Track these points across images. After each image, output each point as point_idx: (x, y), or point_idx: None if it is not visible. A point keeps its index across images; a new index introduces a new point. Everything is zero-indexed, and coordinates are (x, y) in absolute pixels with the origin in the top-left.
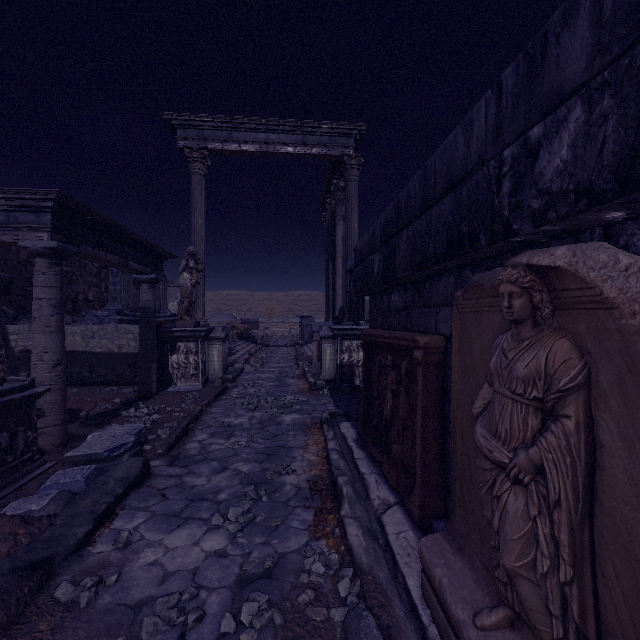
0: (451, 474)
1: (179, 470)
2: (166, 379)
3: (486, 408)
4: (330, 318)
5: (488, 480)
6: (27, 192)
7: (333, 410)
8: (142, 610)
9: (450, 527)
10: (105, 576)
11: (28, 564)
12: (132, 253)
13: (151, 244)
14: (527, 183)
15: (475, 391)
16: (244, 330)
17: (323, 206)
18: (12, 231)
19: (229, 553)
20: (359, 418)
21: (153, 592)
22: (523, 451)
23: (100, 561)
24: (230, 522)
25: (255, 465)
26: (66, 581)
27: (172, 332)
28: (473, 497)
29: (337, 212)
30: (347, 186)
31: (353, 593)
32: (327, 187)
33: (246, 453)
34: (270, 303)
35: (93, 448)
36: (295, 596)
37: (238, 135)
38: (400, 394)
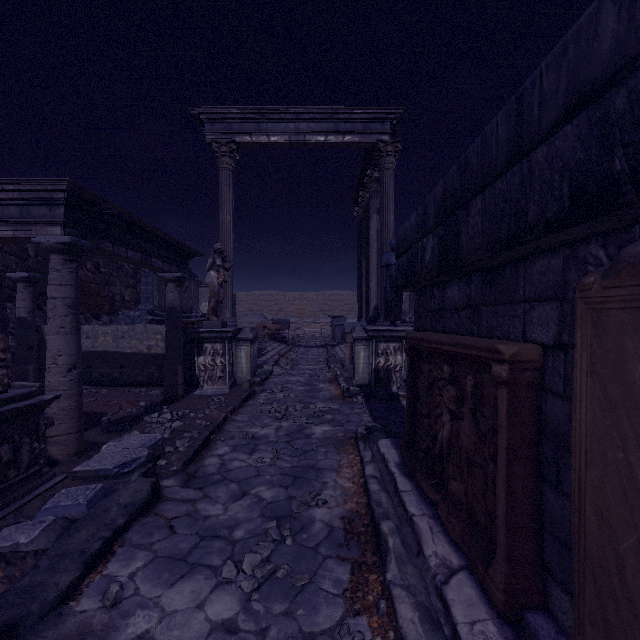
0: (573, 567)
1: (193, 493)
2: (194, 381)
3: None
4: (363, 318)
5: None
6: (38, 182)
7: (370, 424)
8: None
9: None
10: None
11: None
12: (156, 250)
13: (175, 241)
14: None
15: (636, 445)
16: (275, 330)
17: (355, 201)
18: (26, 226)
19: (240, 627)
20: (400, 434)
21: None
22: None
23: (81, 625)
24: (245, 575)
25: (279, 491)
26: None
27: (198, 333)
28: (632, 628)
29: (371, 205)
30: (382, 175)
31: None
32: (360, 180)
33: (270, 474)
34: (301, 303)
35: (103, 462)
36: None
37: (267, 126)
38: (463, 418)
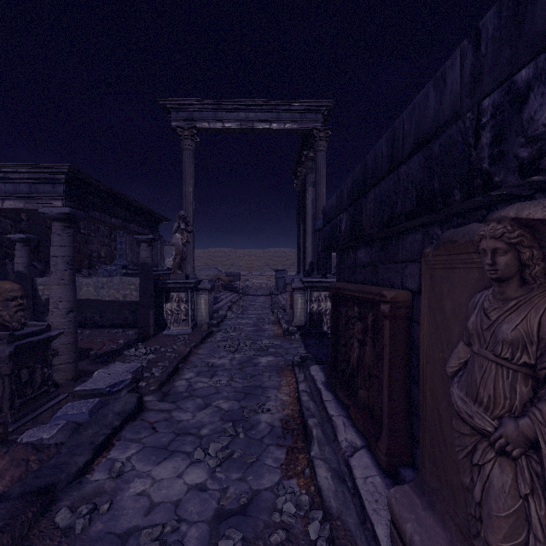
0: (420, 427)
1: (168, 405)
2: (162, 323)
3: (462, 368)
4: (301, 272)
5: (467, 445)
6: (45, 167)
7: (304, 354)
8: (129, 540)
9: (419, 480)
10: (99, 504)
11: (34, 489)
12: (133, 217)
13: (148, 209)
14: (513, 131)
15: (447, 348)
16: (228, 282)
17: (295, 174)
18: (34, 200)
19: (208, 487)
20: (327, 362)
21: (139, 522)
22: (511, 421)
23: (96, 489)
24: (210, 457)
25: (234, 403)
26: (65, 507)
27: (166, 284)
28: (445, 454)
29: (307, 179)
30: (316, 156)
31: (323, 537)
32: (298, 158)
33: (226, 391)
34: (250, 259)
35: (97, 384)
36: (267, 535)
37: (222, 115)
38: (366, 344)
